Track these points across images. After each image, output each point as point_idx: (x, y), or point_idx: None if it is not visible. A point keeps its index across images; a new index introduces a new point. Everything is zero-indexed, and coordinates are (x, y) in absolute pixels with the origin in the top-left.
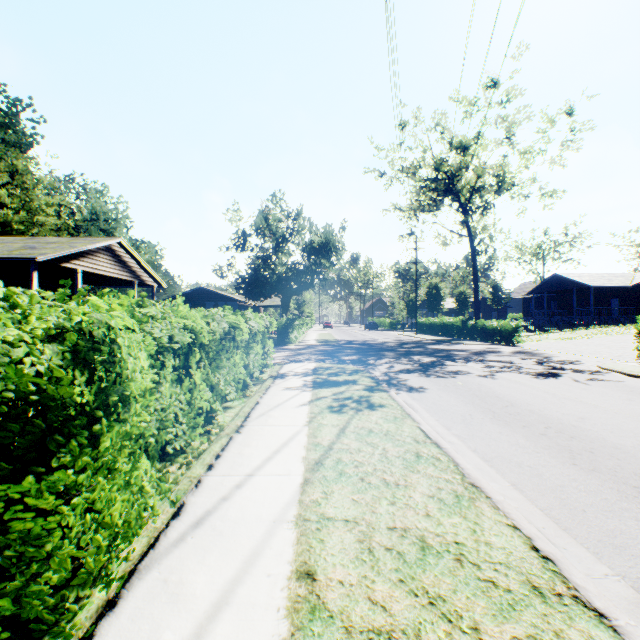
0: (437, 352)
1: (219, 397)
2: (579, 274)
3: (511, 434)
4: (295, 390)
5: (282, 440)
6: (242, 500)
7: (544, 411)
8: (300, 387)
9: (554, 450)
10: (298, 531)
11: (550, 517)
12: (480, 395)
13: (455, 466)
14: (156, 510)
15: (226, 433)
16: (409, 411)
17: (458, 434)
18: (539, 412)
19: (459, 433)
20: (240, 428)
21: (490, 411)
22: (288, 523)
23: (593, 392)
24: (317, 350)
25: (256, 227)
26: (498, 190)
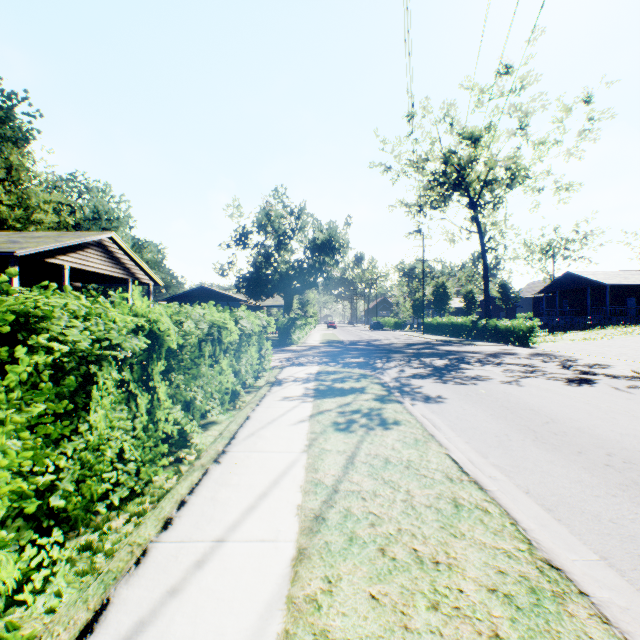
0: (449, 354)
1: (198, 413)
2: (593, 272)
3: (568, 465)
4: (294, 400)
5: (272, 475)
6: (199, 596)
7: (596, 430)
8: (300, 396)
9: (636, 492)
10: None
11: None
12: (511, 407)
13: (513, 525)
14: None
15: (201, 464)
16: (432, 430)
17: (499, 464)
18: (591, 431)
19: (500, 463)
20: (220, 455)
21: (530, 429)
22: None
23: None
24: (320, 351)
25: (257, 224)
26: (511, 183)
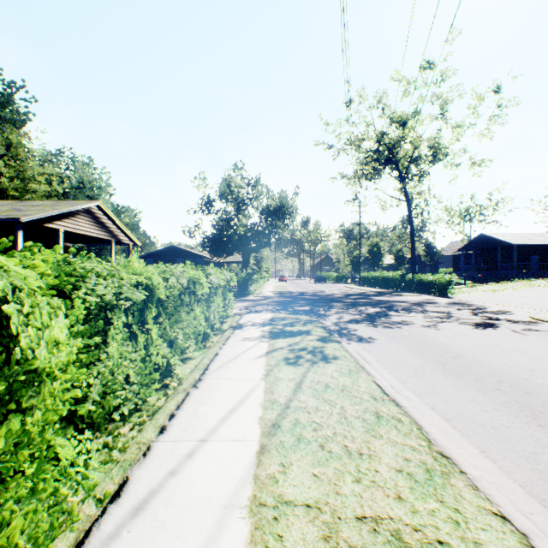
0: (380, 303)
1: (178, 350)
2: (503, 234)
3: (466, 389)
4: (253, 341)
5: (238, 396)
6: (192, 475)
7: (492, 363)
8: (258, 337)
9: (514, 408)
10: (252, 522)
11: (535, 497)
12: (427, 346)
13: (419, 429)
14: (74, 515)
15: (183, 388)
16: (363, 363)
17: (413, 388)
18: (488, 364)
19: (414, 387)
20: (198, 382)
21: (440, 363)
22: (241, 509)
23: (533, 343)
24: (273, 301)
25: (220, 193)
26: (433, 159)
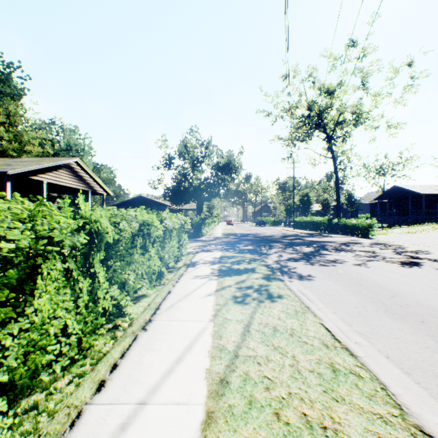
0: (313, 243)
1: (131, 290)
2: (413, 185)
3: (415, 333)
4: (203, 278)
5: (186, 341)
6: None
7: (431, 303)
8: (208, 275)
9: None
10: None
11: None
12: (363, 284)
13: (384, 390)
14: None
15: (132, 331)
16: (307, 303)
17: (362, 332)
18: (427, 304)
19: (362, 330)
20: (147, 324)
21: (380, 302)
22: None
23: None
24: (222, 241)
25: (178, 152)
26: (355, 123)
